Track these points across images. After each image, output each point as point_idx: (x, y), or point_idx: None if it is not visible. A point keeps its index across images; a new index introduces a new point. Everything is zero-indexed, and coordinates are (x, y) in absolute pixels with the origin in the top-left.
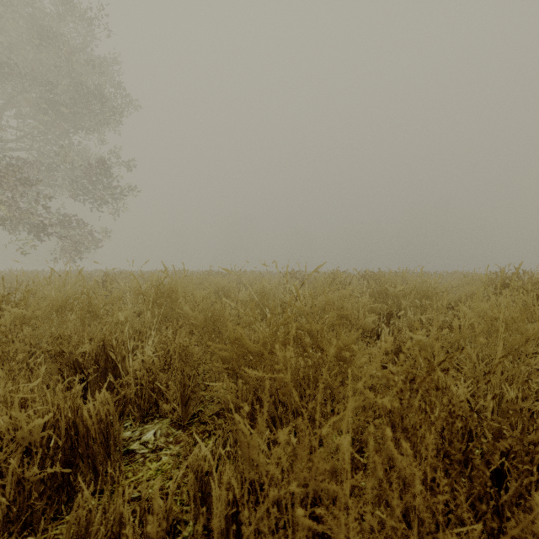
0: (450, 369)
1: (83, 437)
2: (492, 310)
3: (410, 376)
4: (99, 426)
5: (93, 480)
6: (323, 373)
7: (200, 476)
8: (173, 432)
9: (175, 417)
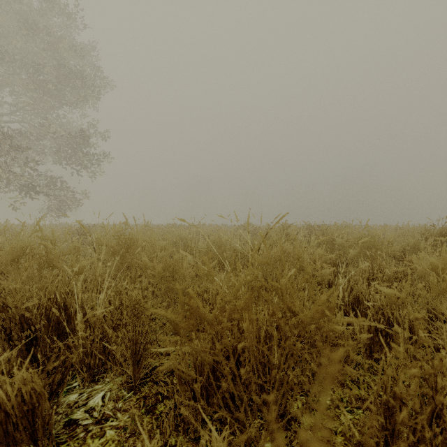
0: None
1: (1, 422)
2: None
3: (372, 329)
4: (21, 408)
5: None
6: None
7: None
8: (124, 395)
9: (124, 380)
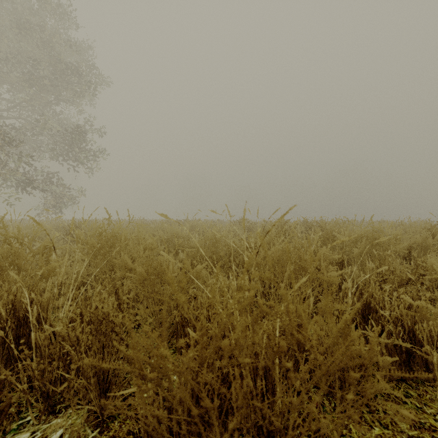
0: None
1: None
2: None
3: (391, 345)
4: None
5: None
6: None
7: None
8: (87, 434)
9: (84, 420)
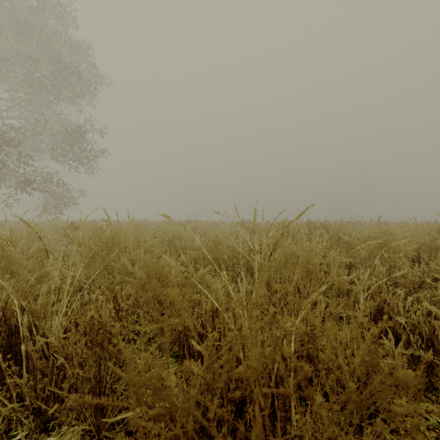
0: None
1: None
2: None
3: (408, 355)
4: None
5: None
6: None
7: None
8: None
9: None
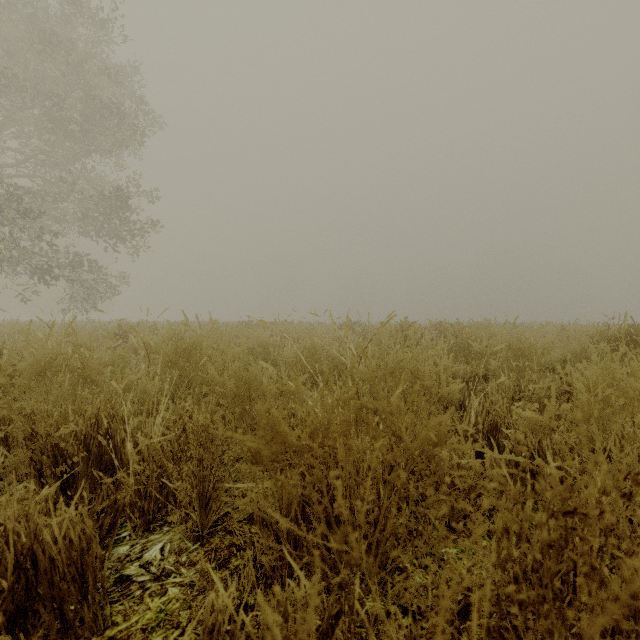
0: (635, 494)
1: (45, 570)
2: (632, 377)
3: (512, 464)
4: (69, 554)
5: (61, 633)
6: (454, 576)
7: (215, 636)
8: (188, 547)
9: (189, 527)
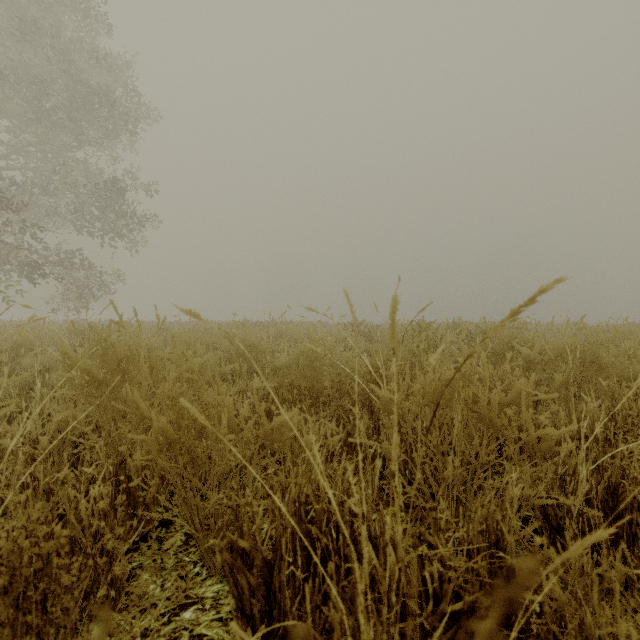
0: None
1: None
2: None
3: None
4: None
5: None
6: None
7: None
8: None
9: None
